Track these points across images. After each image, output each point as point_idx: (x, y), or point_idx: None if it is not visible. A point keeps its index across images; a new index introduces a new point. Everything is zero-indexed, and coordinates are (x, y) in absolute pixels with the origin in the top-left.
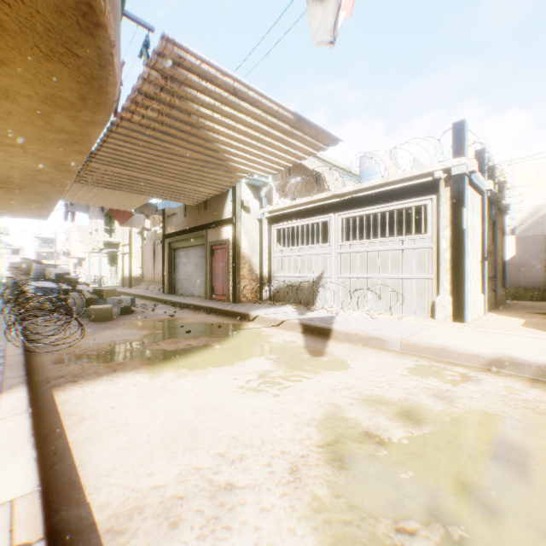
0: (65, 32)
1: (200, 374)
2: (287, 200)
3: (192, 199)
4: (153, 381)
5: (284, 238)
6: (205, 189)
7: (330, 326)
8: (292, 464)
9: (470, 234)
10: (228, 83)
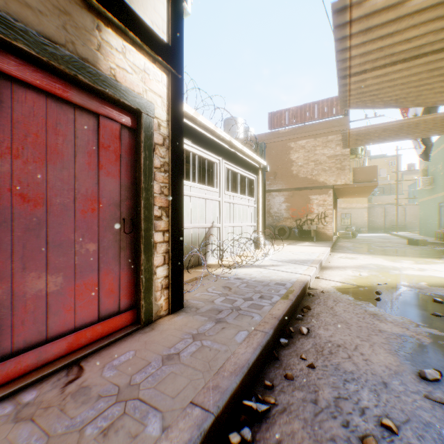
0: None
1: None
2: None
3: (370, 26)
4: None
5: None
6: (375, 72)
7: (317, 259)
8: None
9: None
10: None
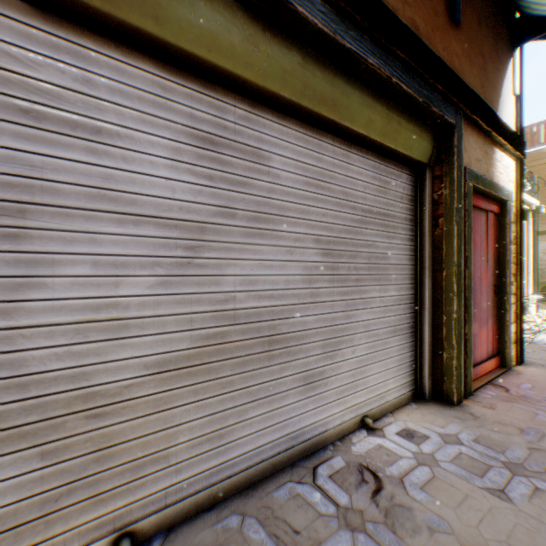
0: None
1: None
2: None
3: None
4: None
5: None
6: None
7: None
8: None
9: None
10: None
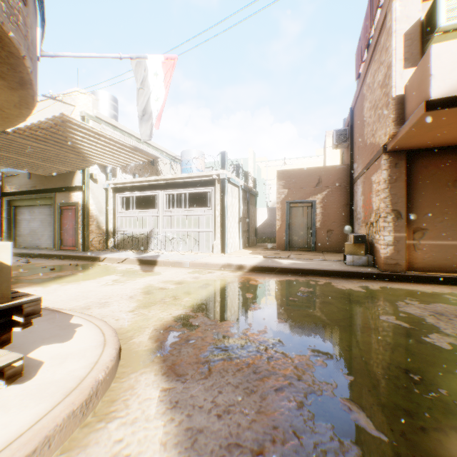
0: (4, 105)
1: (76, 283)
2: (128, 177)
3: (49, 171)
4: (47, 288)
5: (126, 203)
6: (63, 168)
7: (155, 259)
8: (130, 296)
9: (231, 208)
10: (95, 131)
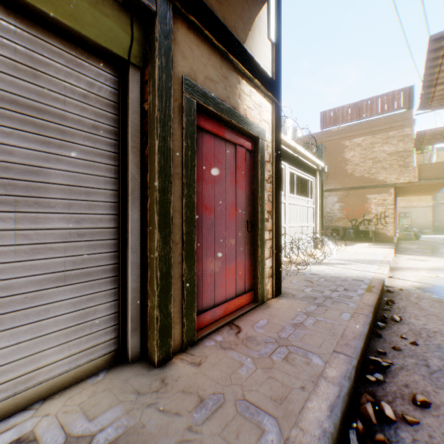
0: None
1: None
2: None
3: None
4: None
5: None
6: None
7: (385, 260)
8: None
9: None
10: None
